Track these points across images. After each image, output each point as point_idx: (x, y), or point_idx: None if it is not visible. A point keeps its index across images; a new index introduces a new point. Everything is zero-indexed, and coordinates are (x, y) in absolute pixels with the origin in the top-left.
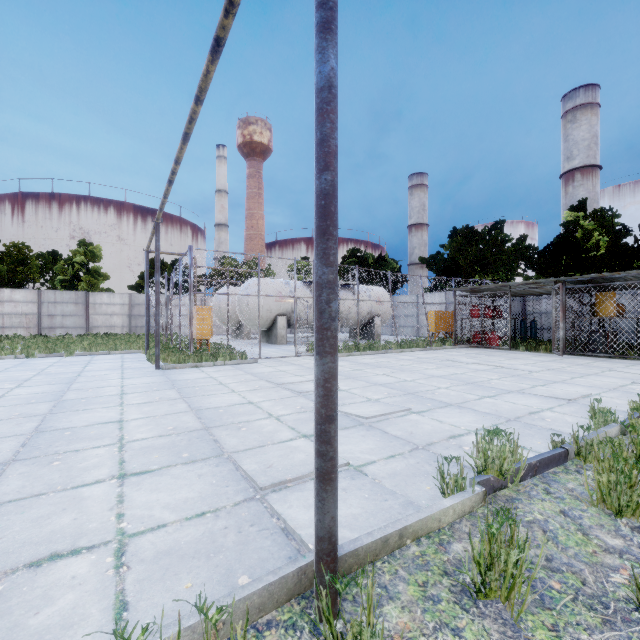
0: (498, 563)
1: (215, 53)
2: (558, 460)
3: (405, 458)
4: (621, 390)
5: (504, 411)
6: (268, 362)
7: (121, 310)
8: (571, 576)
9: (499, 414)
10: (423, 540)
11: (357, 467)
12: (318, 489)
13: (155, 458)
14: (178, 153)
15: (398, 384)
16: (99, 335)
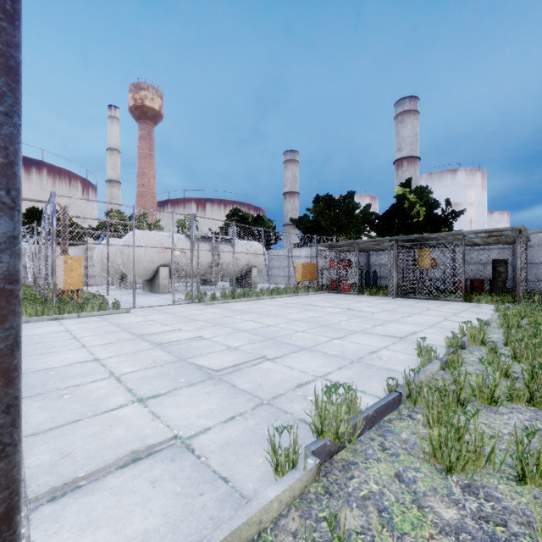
0: None
1: None
2: (393, 405)
3: (245, 419)
4: (437, 326)
5: (349, 352)
6: (141, 311)
7: None
8: None
9: (345, 356)
10: None
11: (186, 439)
12: None
13: None
14: None
15: (261, 329)
16: None
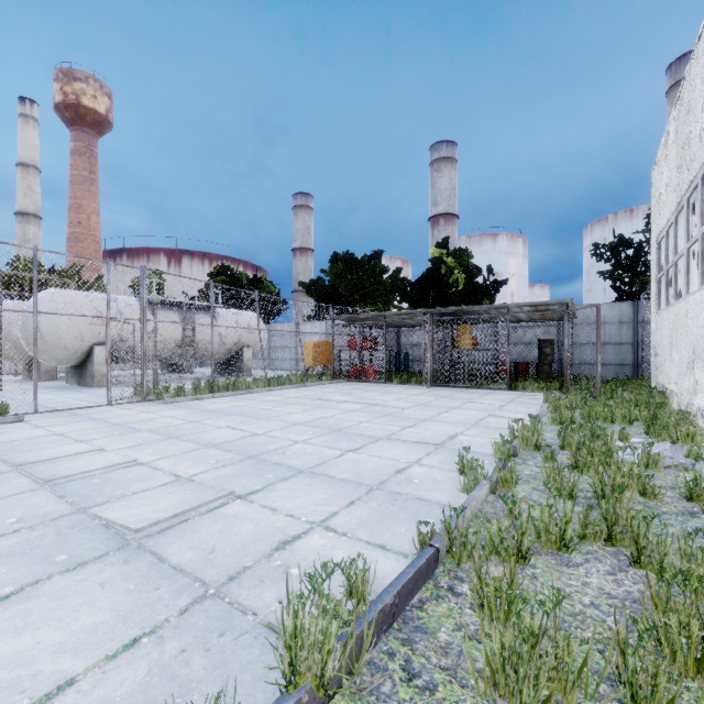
0: None
1: None
2: (426, 573)
3: (160, 642)
4: (481, 425)
5: (367, 473)
6: (46, 419)
7: None
8: None
9: (360, 480)
10: None
11: None
12: None
13: None
14: None
15: (241, 442)
16: None
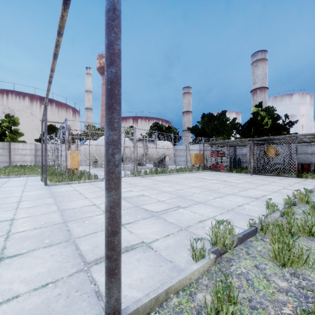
0: (222, 308)
1: (65, 4)
2: (252, 233)
3: (175, 236)
4: (279, 192)
5: (226, 205)
6: None
7: (30, 152)
8: (262, 311)
9: (223, 207)
10: (180, 293)
11: (148, 243)
12: (106, 280)
13: (26, 244)
14: (52, 65)
15: (175, 191)
16: (17, 166)
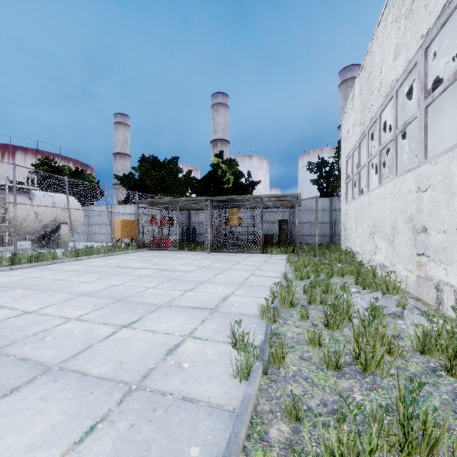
0: None
1: None
2: None
3: None
4: (247, 284)
5: (132, 360)
6: None
7: None
8: None
9: (120, 375)
10: None
11: None
12: None
13: None
14: None
15: None
16: None
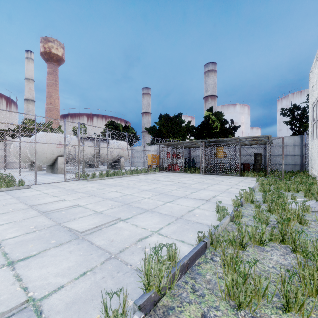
0: None
1: None
2: (201, 252)
3: (94, 274)
4: (227, 192)
5: (176, 211)
6: (40, 187)
7: None
8: None
9: (173, 214)
10: None
11: (38, 301)
12: None
13: None
14: None
15: (121, 197)
16: None
